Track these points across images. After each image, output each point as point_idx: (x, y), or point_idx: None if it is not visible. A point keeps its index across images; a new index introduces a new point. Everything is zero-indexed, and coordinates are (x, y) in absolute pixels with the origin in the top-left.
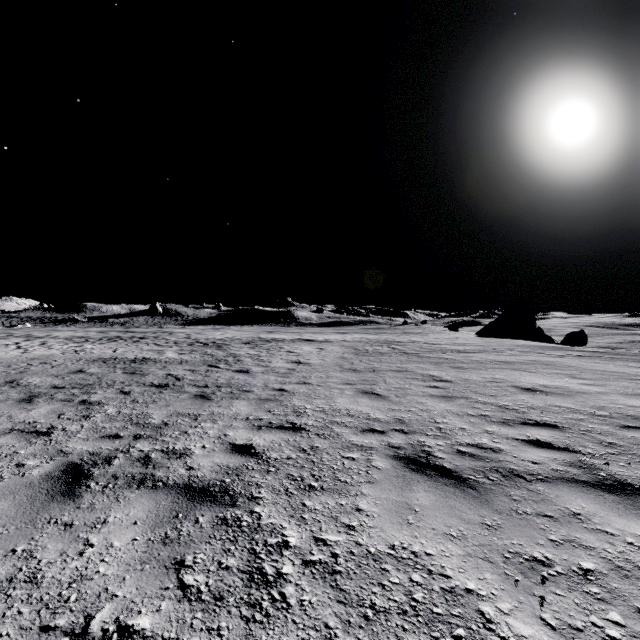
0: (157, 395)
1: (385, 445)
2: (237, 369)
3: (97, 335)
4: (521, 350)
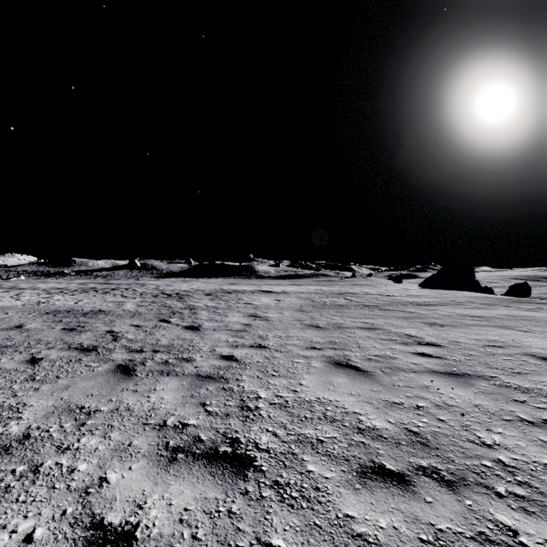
0: (70, 365)
1: (432, 546)
2: (188, 324)
3: (75, 286)
4: (482, 302)
